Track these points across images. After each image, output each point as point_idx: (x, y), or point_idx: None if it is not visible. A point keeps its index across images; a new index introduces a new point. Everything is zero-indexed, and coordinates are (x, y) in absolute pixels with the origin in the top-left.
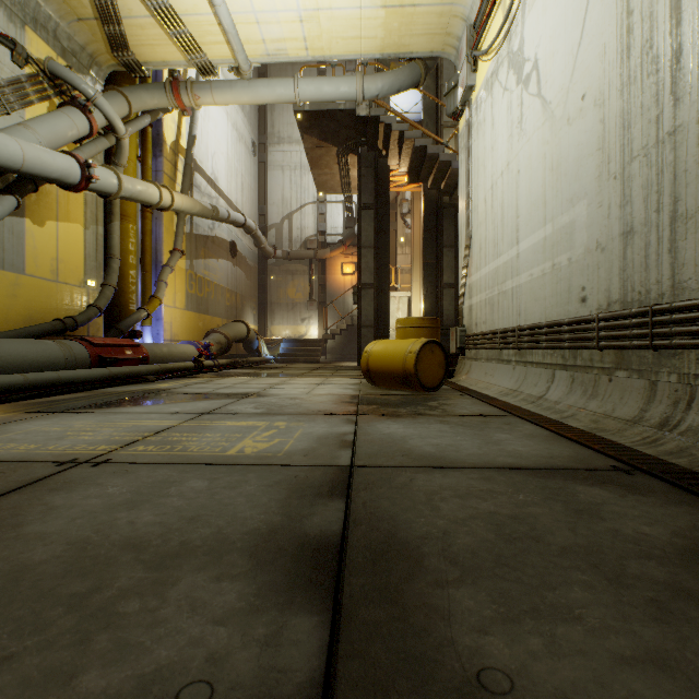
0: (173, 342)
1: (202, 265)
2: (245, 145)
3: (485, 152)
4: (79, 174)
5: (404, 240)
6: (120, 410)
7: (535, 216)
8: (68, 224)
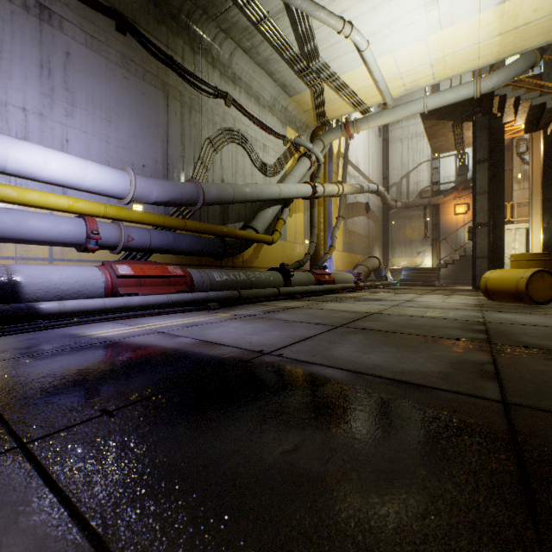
0: (336, 271)
1: (350, 222)
2: (373, 133)
3: None
4: (311, 191)
5: (521, 176)
6: (353, 302)
7: None
8: (298, 214)
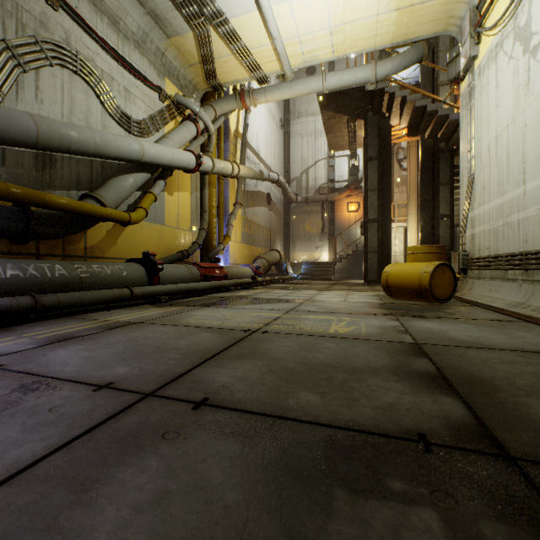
0: (234, 265)
1: (250, 212)
2: (275, 123)
3: (488, 109)
4: (194, 162)
5: (400, 181)
6: (237, 306)
7: None
8: (183, 193)
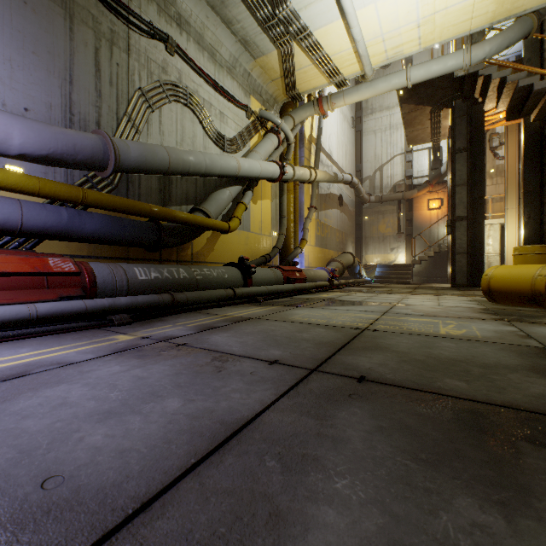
0: (308, 268)
1: (323, 215)
2: (347, 123)
3: None
4: (278, 172)
5: (494, 172)
6: (329, 307)
7: None
8: (265, 201)
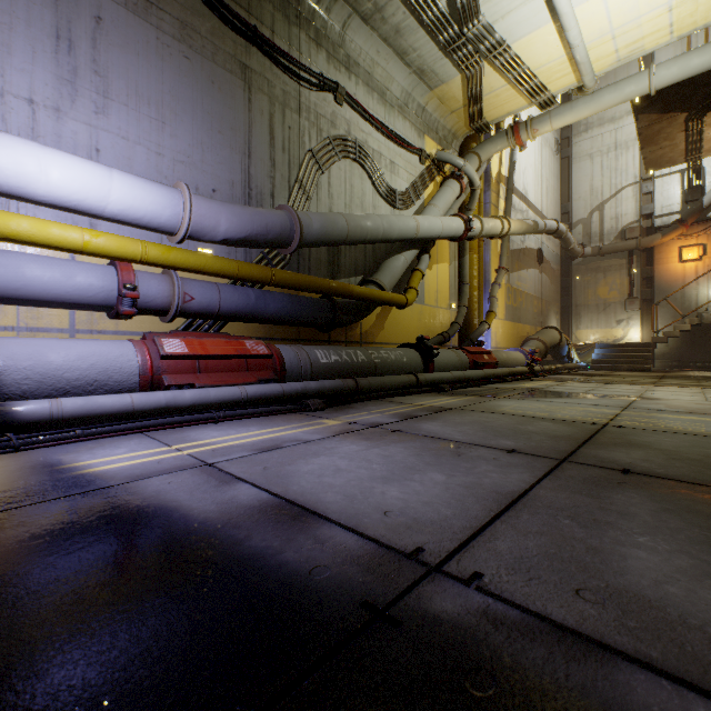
0: (496, 349)
1: (515, 278)
2: (548, 148)
3: None
4: (463, 228)
5: None
6: (542, 399)
7: None
8: (441, 264)
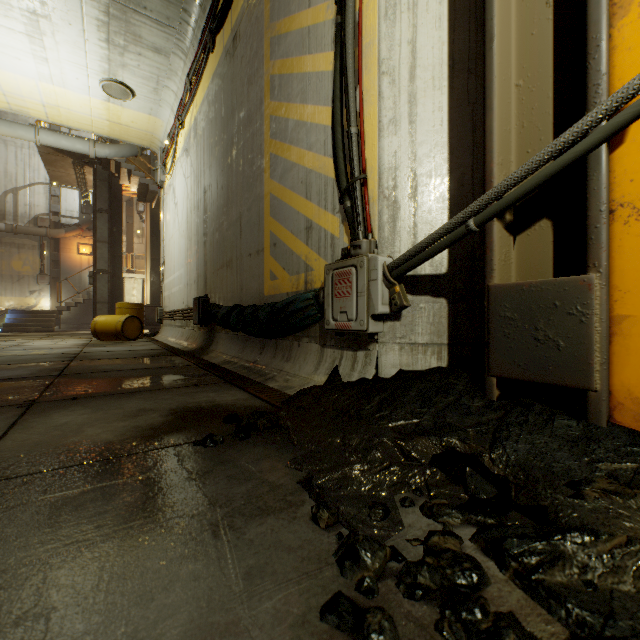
0: None
1: None
2: None
3: (168, 220)
4: None
5: (141, 232)
6: None
7: (177, 265)
8: None
